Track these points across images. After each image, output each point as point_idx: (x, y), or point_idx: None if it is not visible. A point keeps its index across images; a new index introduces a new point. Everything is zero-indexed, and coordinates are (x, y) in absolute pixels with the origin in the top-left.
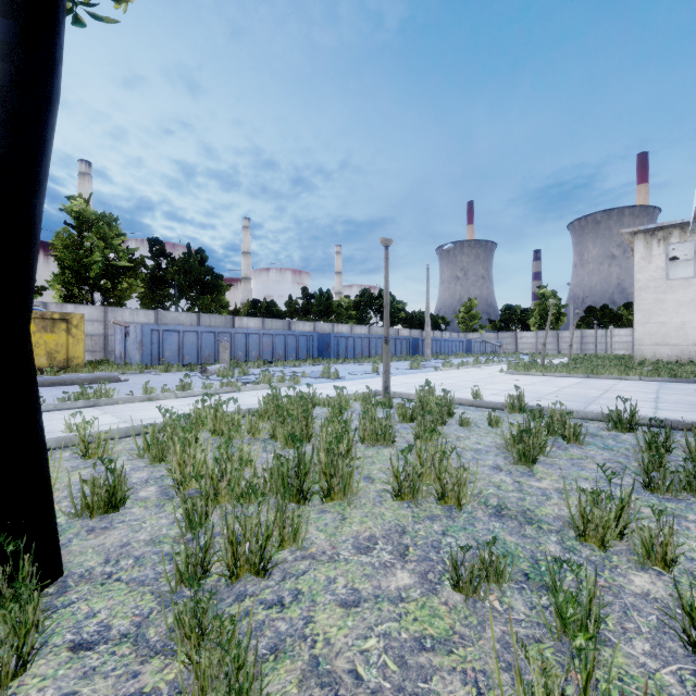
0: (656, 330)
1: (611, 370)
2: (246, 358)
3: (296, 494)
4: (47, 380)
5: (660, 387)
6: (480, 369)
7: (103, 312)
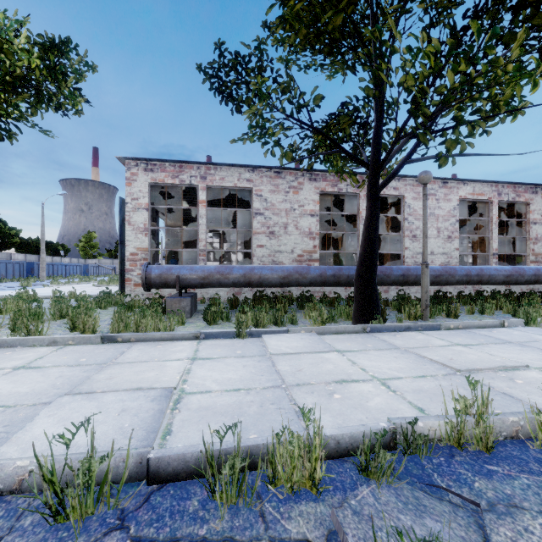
0: None
1: None
2: None
3: None
4: None
5: None
6: (82, 285)
7: None
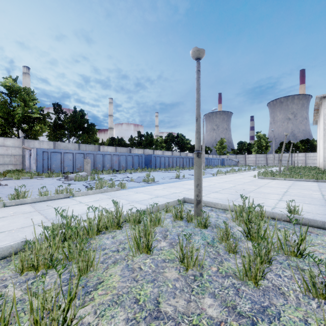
0: None
1: None
2: (103, 168)
3: None
4: None
5: None
6: (238, 174)
7: (22, 142)
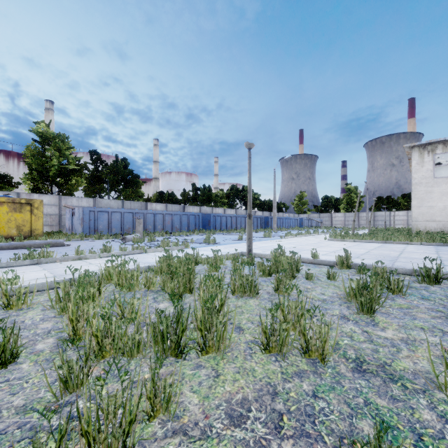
0: (426, 211)
1: (400, 238)
2: (154, 230)
3: (174, 348)
4: (11, 244)
5: (437, 249)
6: (310, 237)
7: (58, 199)
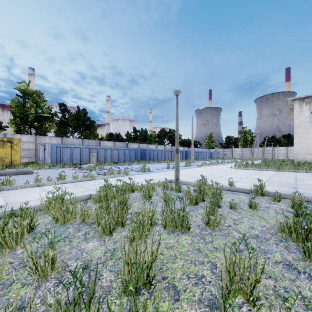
0: (305, 147)
1: (288, 167)
2: (105, 160)
3: None
4: None
5: None
6: (219, 166)
7: (35, 138)
